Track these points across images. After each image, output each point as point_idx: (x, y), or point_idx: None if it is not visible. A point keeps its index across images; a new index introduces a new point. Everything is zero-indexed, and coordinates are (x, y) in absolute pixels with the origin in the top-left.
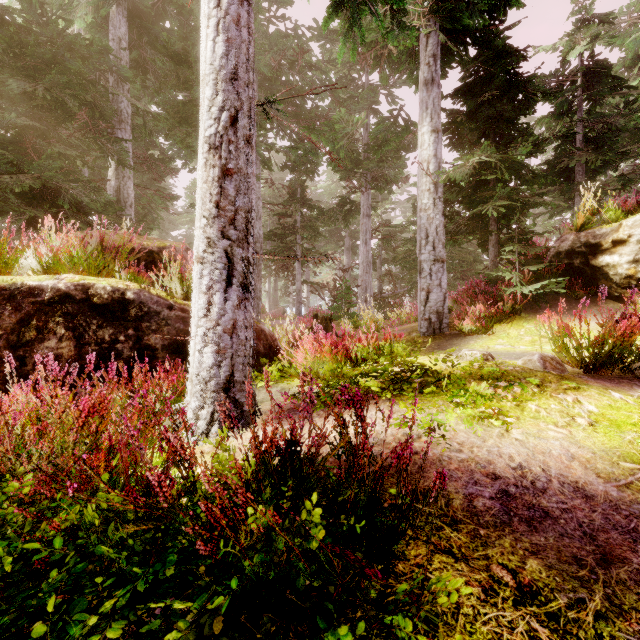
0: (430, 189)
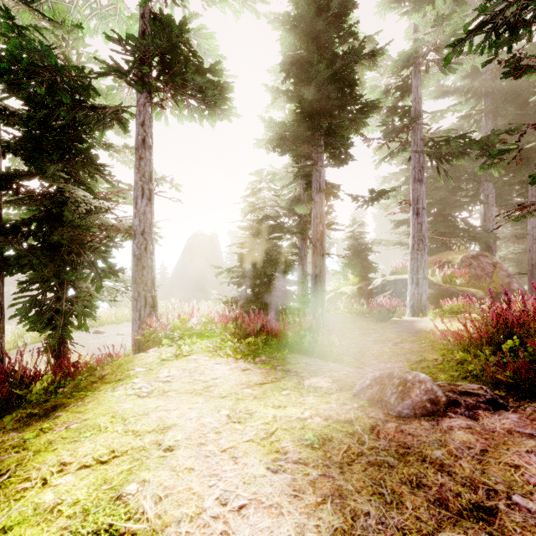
0: None
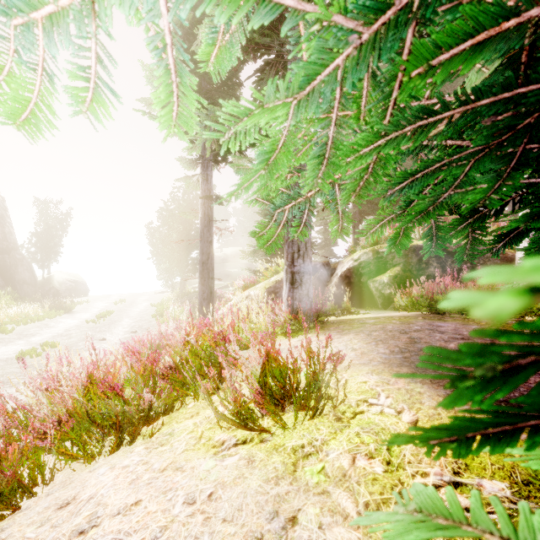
0: None
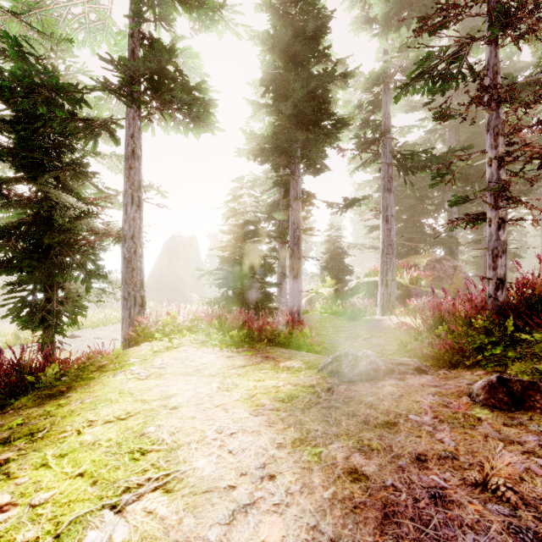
0: None
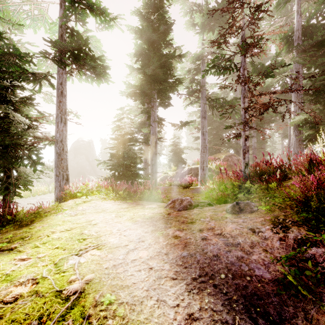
0: (292, 128)
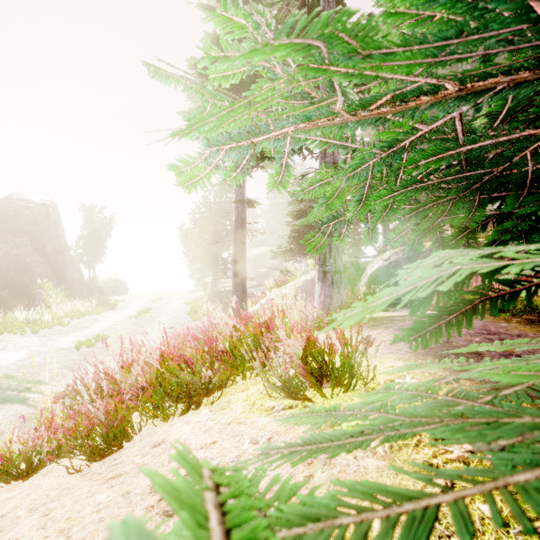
0: None
